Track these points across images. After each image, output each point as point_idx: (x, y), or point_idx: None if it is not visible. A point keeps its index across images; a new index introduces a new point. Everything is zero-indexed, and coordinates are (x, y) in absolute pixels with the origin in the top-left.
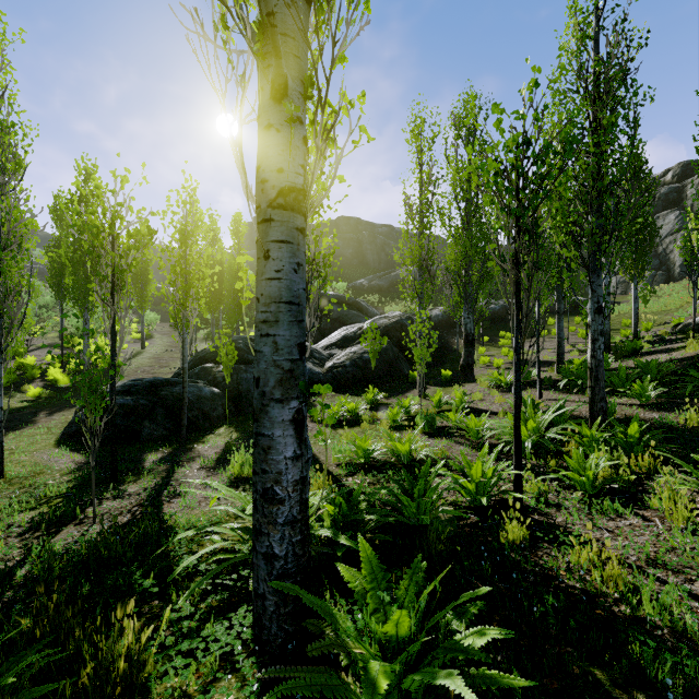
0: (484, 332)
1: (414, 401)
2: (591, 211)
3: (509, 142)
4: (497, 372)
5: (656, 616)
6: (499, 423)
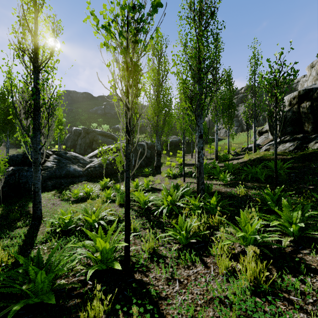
0: (171, 150)
1: None
2: (197, 83)
3: None
4: (169, 169)
5: None
6: (157, 197)
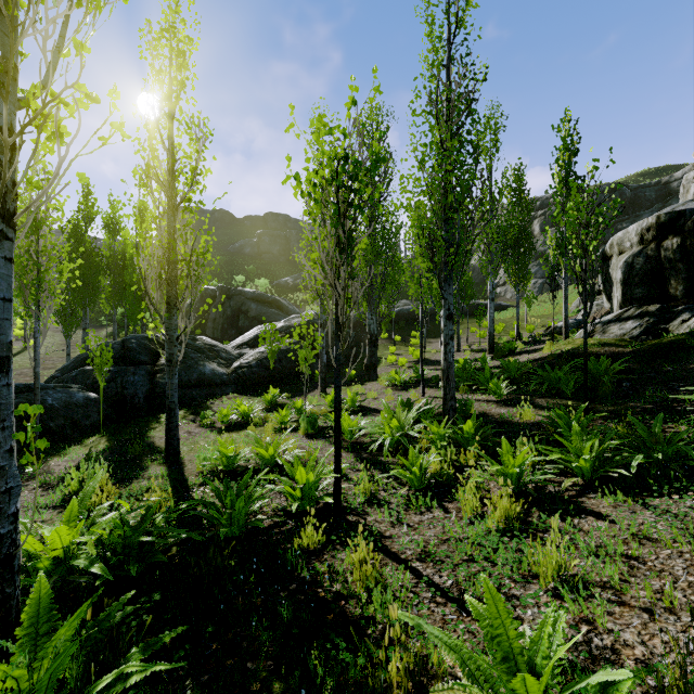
0: (399, 332)
1: (313, 401)
2: (444, 225)
3: (319, 155)
4: (395, 371)
5: (378, 614)
6: (373, 422)
